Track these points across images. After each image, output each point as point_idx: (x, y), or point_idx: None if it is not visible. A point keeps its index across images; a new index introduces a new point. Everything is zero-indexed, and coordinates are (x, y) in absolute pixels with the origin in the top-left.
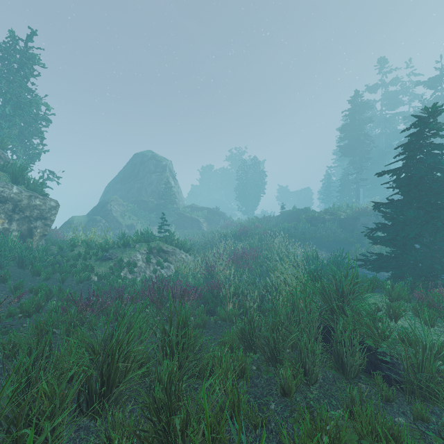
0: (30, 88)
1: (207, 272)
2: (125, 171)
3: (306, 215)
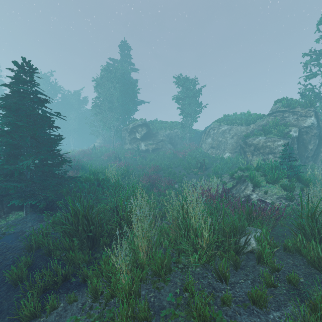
0: None
1: None
2: None
3: None
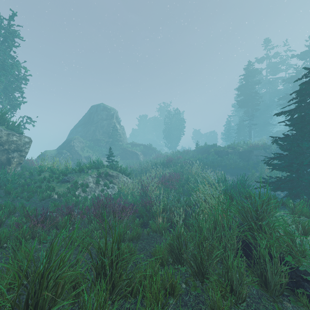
0: (12, 55)
1: (142, 191)
2: (84, 118)
3: (215, 149)
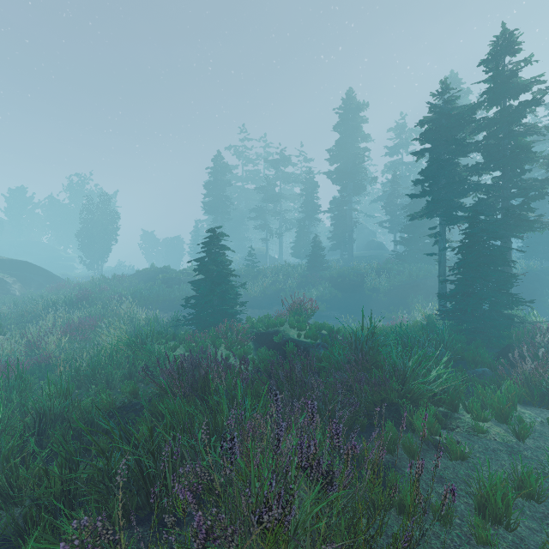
0: None
1: (29, 350)
2: None
3: (163, 276)
